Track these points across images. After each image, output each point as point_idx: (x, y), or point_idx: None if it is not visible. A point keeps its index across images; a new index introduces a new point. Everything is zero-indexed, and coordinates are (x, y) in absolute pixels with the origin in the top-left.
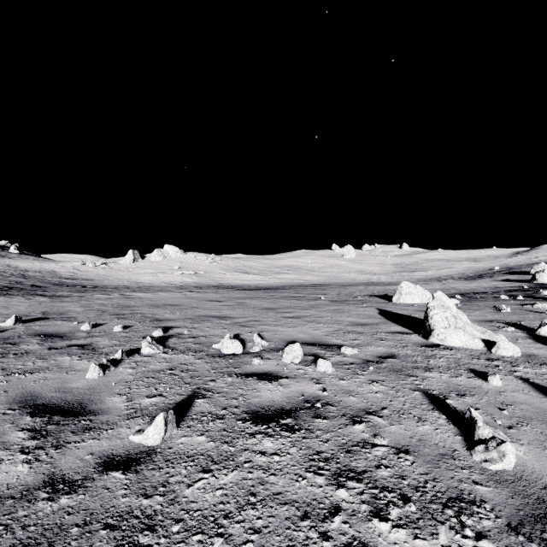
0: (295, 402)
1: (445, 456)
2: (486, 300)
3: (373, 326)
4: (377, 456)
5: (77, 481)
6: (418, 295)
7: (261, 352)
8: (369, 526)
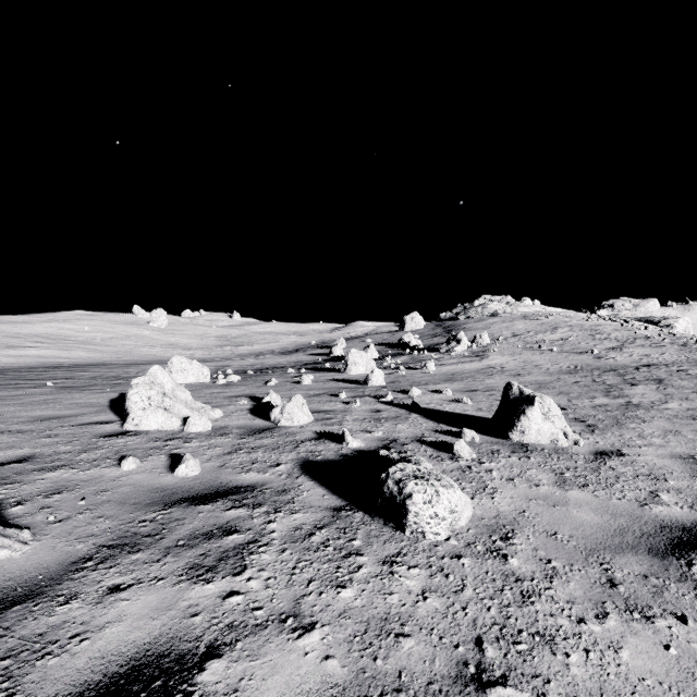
0: None
1: None
2: (272, 374)
3: (67, 418)
4: None
5: None
6: (193, 372)
7: None
8: None
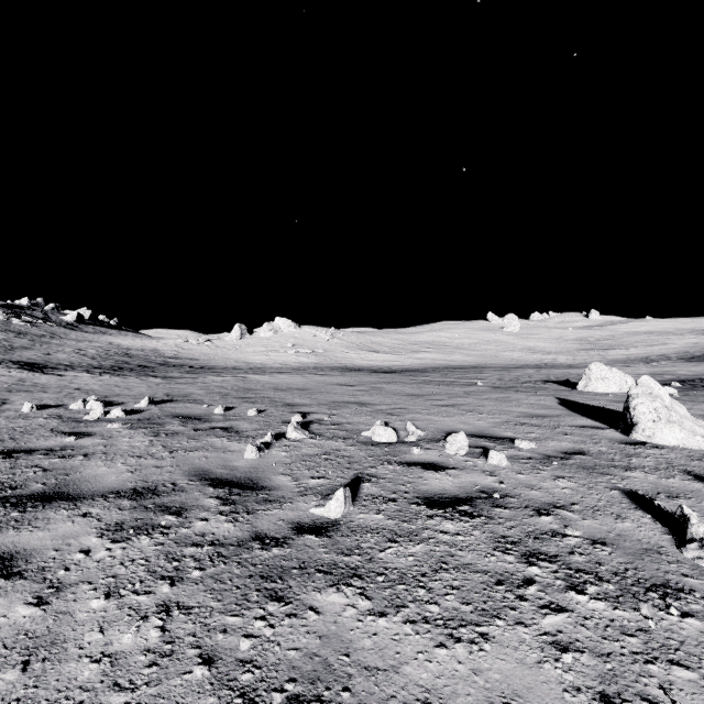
0: (469, 492)
1: (650, 551)
2: None
3: (552, 418)
4: (569, 545)
5: (279, 539)
6: (614, 381)
7: (418, 442)
8: (566, 596)
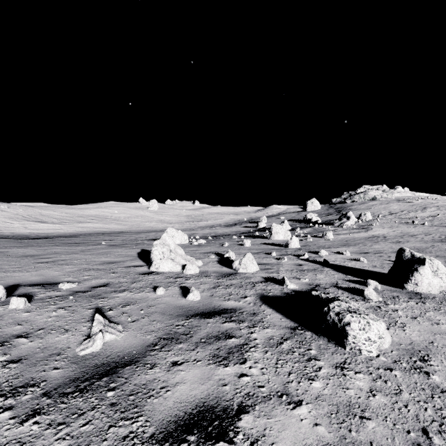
0: None
1: (53, 355)
2: (224, 239)
3: (119, 263)
4: None
5: None
6: (179, 237)
7: None
8: None
